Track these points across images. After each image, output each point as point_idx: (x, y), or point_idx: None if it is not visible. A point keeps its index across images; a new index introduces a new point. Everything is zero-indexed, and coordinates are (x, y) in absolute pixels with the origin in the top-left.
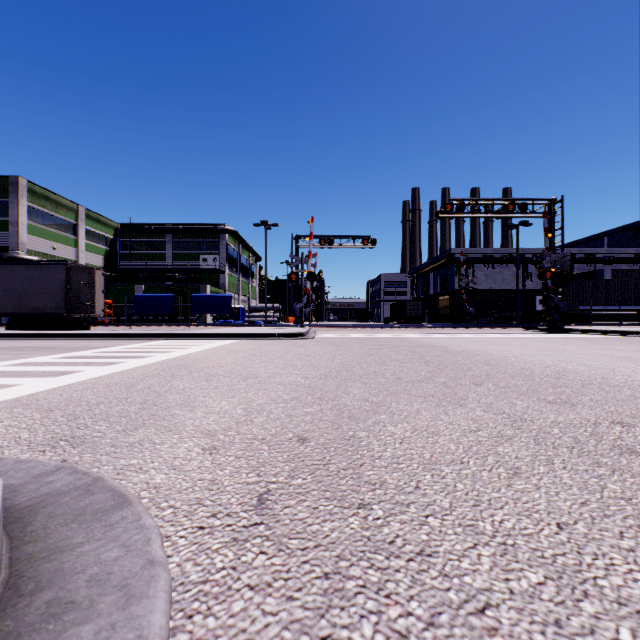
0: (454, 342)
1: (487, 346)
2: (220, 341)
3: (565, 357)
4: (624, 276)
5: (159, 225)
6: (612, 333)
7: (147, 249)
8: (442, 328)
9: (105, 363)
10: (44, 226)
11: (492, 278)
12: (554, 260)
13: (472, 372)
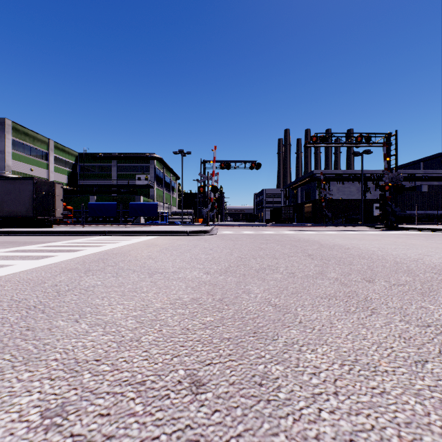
0: (323, 237)
1: (350, 241)
2: (145, 237)
3: (421, 251)
4: (436, 190)
5: (107, 154)
6: (436, 230)
7: (98, 171)
8: (309, 227)
9: (39, 257)
10: (24, 154)
11: (342, 191)
12: (391, 177)
13: (355, 266)
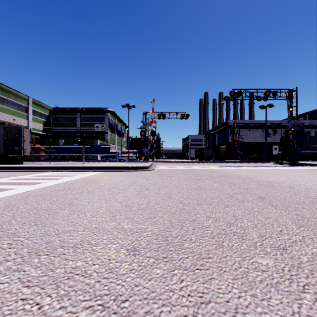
0: (248, 173)
1: (278, 177)
2: (91, 172)
3: None
4: None
5: (73, 108)
6: None
7: (67, 121)
8: (227, 163)
9: None
10: (8, 107)
11: (249, 136)
12: (293, 123)
13: None
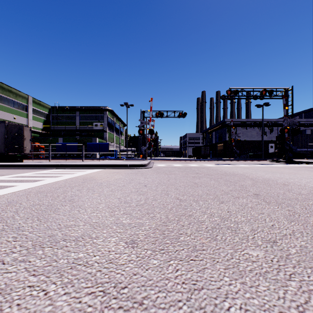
0: (244, 171)
1: (274, 174)
2: (90, 170)
3: None
4: None
5: (72, 107)
6: None
7: (66, 119)
8: (224, 161)
9: None
10: (9, 106)
11: (246, 134)
12: (289, 122)
13: None
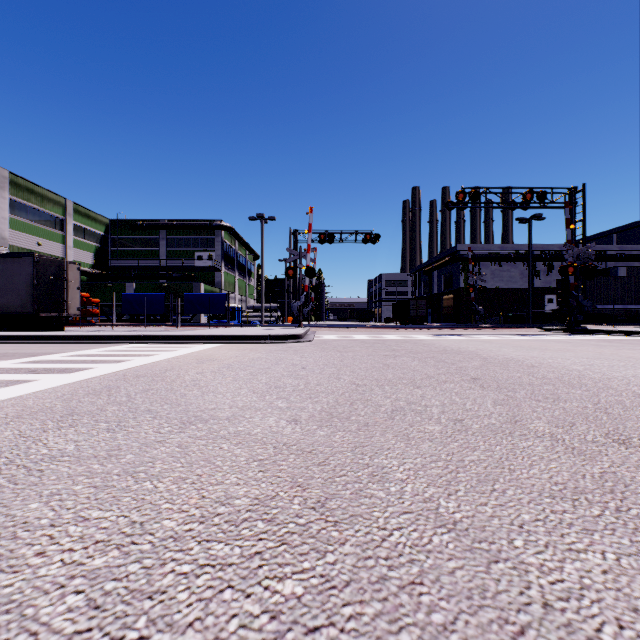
0: (481, 346)
1: (528, 352)
2: (201, 345)
3: None
4: (639, 274)
5: (152, 221)
6: None
7: (140, 246)
8: (452, 329)
9: (2, 383)
10: (28, 221)
11: (499, 276)
12: (577, 254)
13: (570, 404)
